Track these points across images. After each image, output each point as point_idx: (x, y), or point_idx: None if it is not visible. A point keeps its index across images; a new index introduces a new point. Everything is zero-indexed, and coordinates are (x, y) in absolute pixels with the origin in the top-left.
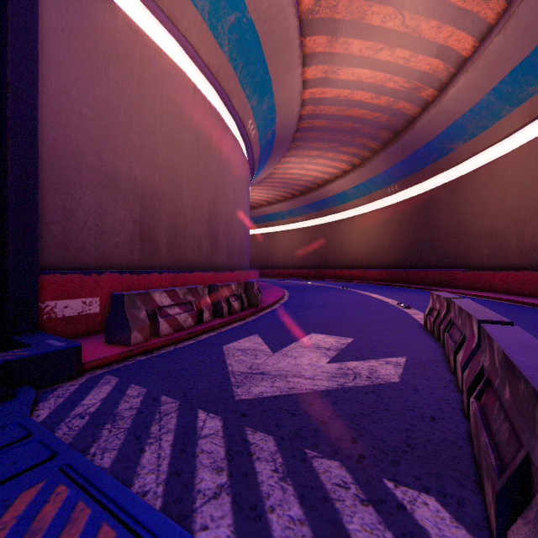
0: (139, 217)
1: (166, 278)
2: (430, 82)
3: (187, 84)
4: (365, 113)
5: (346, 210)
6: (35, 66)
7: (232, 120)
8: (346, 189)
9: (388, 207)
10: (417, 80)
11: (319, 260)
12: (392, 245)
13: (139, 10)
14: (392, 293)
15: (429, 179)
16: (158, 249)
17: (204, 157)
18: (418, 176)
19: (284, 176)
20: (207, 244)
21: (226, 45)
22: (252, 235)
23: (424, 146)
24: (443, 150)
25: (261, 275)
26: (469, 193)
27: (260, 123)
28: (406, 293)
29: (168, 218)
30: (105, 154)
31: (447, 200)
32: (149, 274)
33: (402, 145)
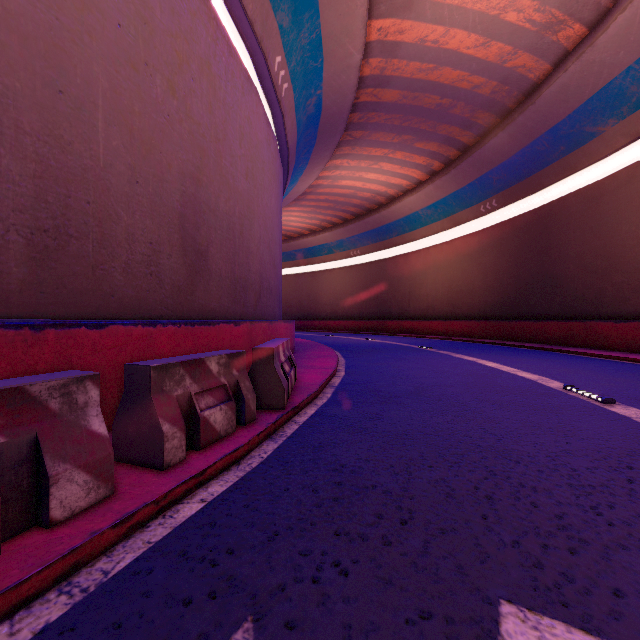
0: None
1: None
2: (579, 10)
3: None
4: (460, 77)
5: (418, 239)
6: None
7: (244, 48)
8: (419, 209)
9: (480, 232)
10: (557, 5)
11: (380, 307)
12: (487, 285)
13: None
14: (512, 359)
15: (547, 187)
16: None
17: (168, 72)
18: (530, 184)
19: (333, 190)
20: (176, 264)
21: None
22: (290, 276)
23: (546, 134)
24: (578, 138)
25: (301, 328)
26: (624, 201)
27: (296, 74)
28: (536, 359)
29: (33, 179)
30: None
31: (581, 215)
32: None
33: (510, 135)
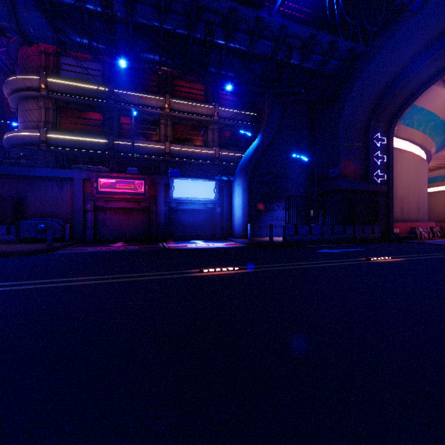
0: (400, 206)
1: (410, 224)
2: None
3: (411, 155)
4: None
5: None
6: (393, 180)
7: (422, 151)
8: None
9: None
10: None
11: None
12: None
13: (398, 142)
14: None
15: None
16: (404, 215)
17: (415, 178)
18: None
19: None
20: (416, 212)
21: (427, 132)
22: None
23: None
24: None
25: None
26: None
27: (438, 145)
28: None
29: (406, 205)
30: (394, 190)
31: None
32: (407, 223)
33: None
